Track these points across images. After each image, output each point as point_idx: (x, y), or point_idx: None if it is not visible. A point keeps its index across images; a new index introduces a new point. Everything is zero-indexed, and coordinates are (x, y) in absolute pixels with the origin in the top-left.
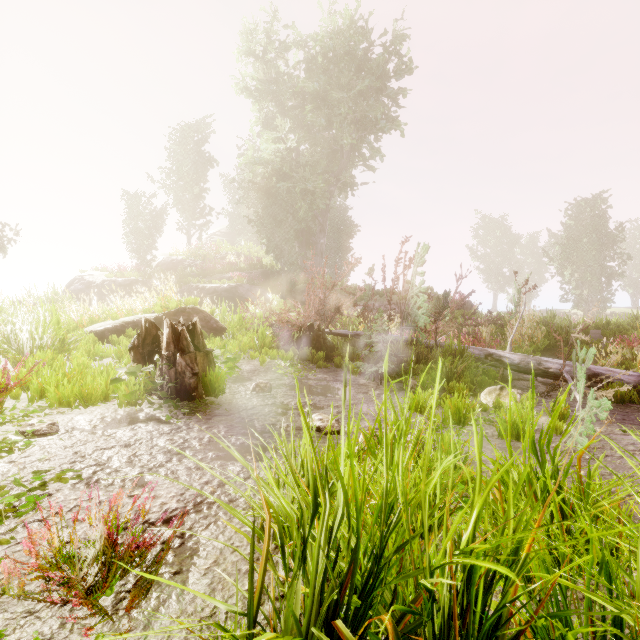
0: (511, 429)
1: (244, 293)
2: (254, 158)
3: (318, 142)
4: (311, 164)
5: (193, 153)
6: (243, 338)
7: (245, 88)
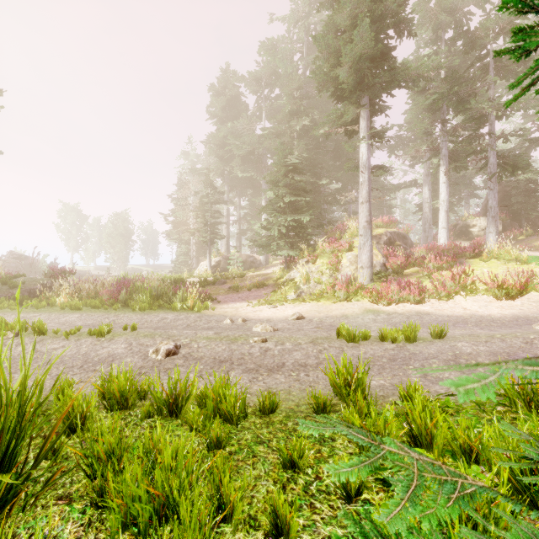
0: None
1: None
2: None
3: None
4: None
5: None
6: None
7: None
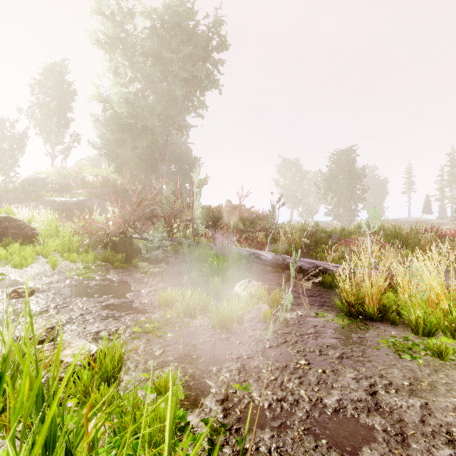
0: (222, 322)
1: (92, 206)
2: (101, 97)
3: (157, 91)
4: (151, 107)
5: (57, 90)
6: (52, 244)
7: (97, 41)
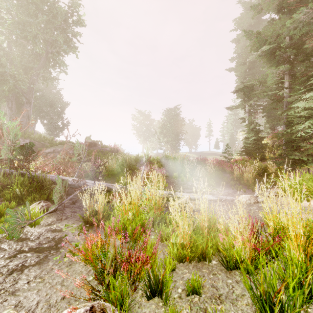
0: None
1: None
2: None
3: (19, 45)
4: (12, 57)
5: None
6: None
7: None
